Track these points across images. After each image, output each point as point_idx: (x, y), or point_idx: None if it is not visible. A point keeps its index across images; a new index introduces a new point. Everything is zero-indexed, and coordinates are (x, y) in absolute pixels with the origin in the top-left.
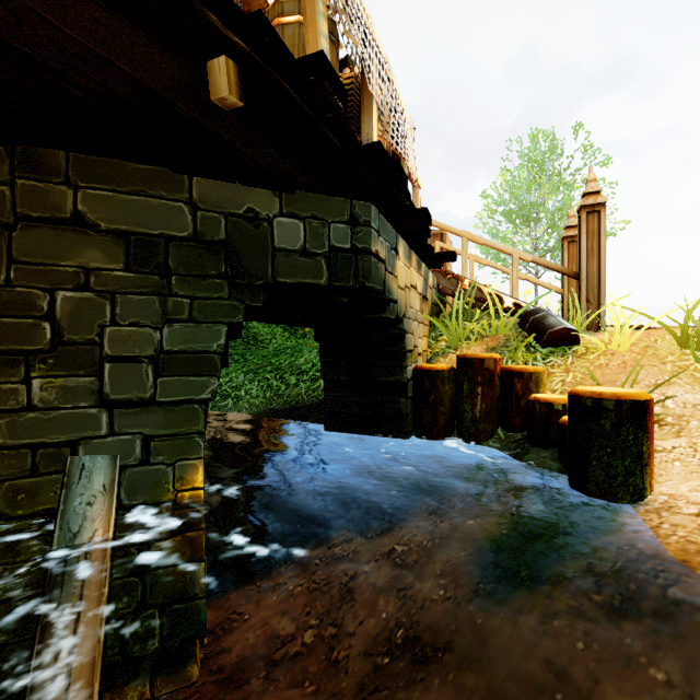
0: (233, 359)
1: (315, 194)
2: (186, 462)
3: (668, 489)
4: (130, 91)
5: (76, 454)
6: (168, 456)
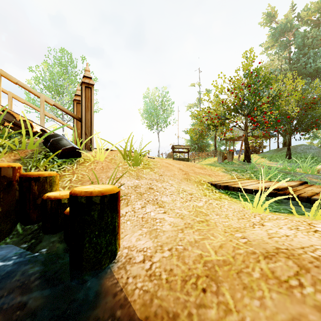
0: None
1: None
2: None
3: (127, 242)
4: None
5: None
6: None
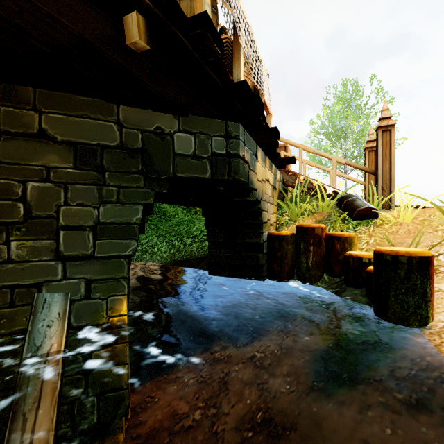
0: (150, 227)
1: (202, 117)
2: (115, 297)
3: None
4: (73, 42)
5: (40, 292)
6: (103, 293)
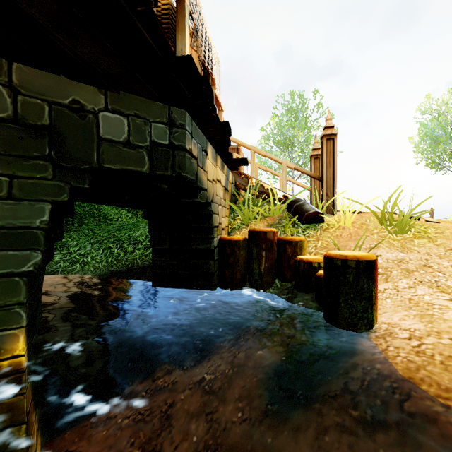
0: (84, 232)
1: (138, 96)
2: (4, 332)
3: (386, 319)
4: None
5: None
6: None
